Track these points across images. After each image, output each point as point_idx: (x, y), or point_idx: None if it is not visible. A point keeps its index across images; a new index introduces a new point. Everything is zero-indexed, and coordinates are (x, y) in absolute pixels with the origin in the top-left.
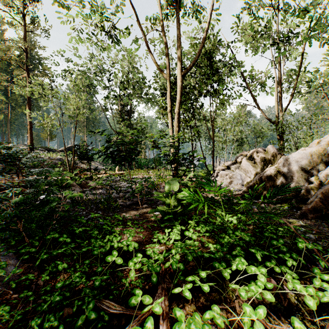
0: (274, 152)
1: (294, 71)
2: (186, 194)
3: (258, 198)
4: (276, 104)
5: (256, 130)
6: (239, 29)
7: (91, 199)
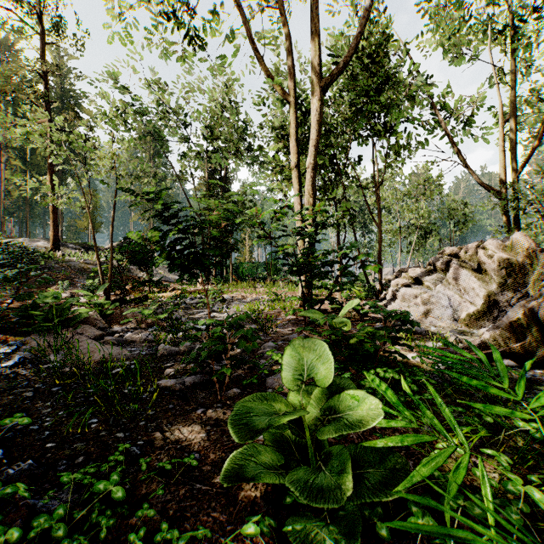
0: (530, 248)
1: (536, 92)
2: (377, 406)
3: (524, 361)
4: (502, 157)
5: (454, 209)
6: (431, 8)
7: (108, 361)
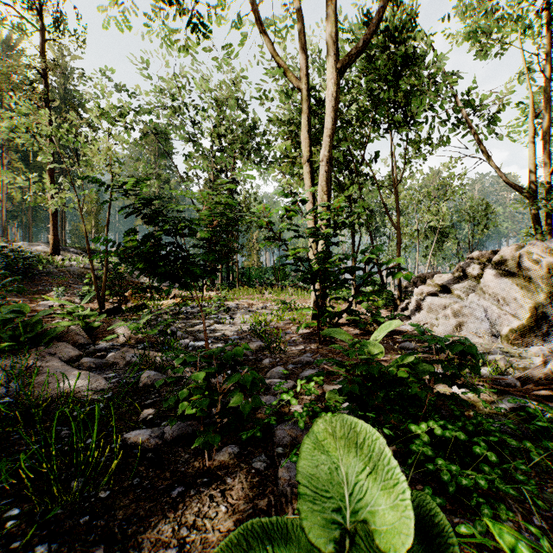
0: None
1: None
2: None
3: None
4: (530, 153)
5: (473, 211)
6: None
7: (75, 393)
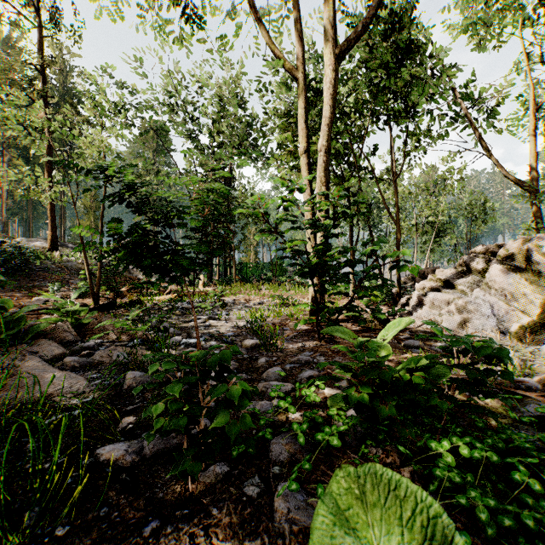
0: None
1: None
2: None
3: None
4: (531, 146)
5: (471, 206)
6: None
7: (53, 397)
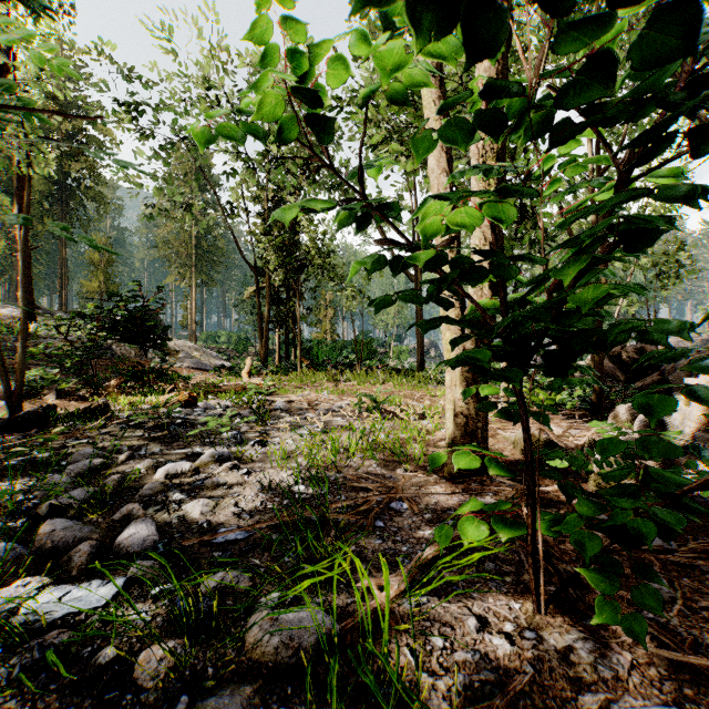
0: None
1: None
2: None
3: None
4: None
5: (662, 252)
6: None
7: None
